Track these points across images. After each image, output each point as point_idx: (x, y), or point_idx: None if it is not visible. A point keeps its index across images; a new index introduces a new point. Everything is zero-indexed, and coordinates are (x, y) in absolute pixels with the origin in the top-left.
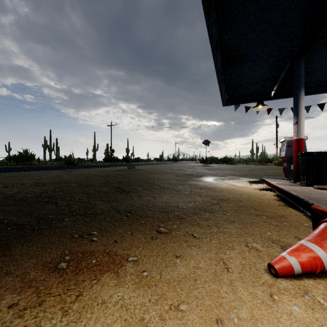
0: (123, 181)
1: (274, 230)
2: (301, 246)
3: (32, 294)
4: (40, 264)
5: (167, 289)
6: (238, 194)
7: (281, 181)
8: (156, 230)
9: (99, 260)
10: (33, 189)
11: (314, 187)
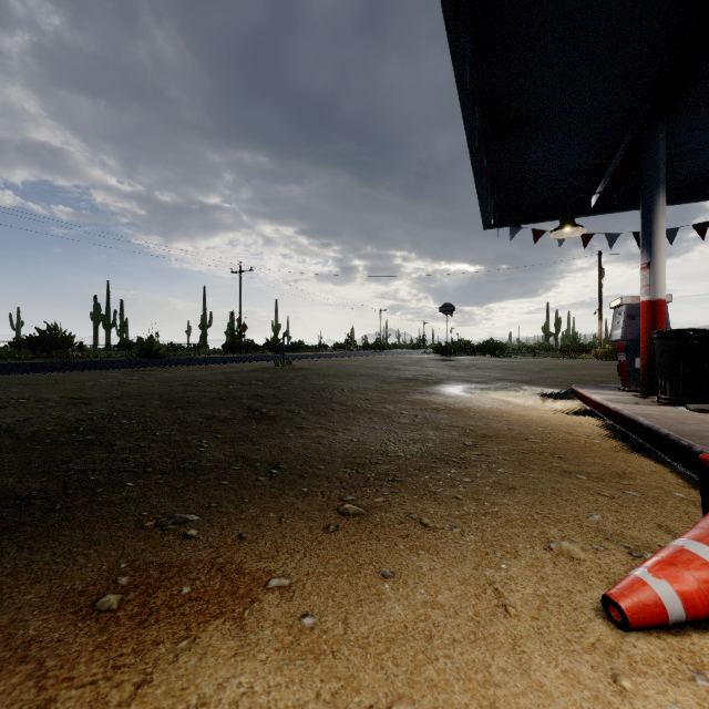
0: (264, 393)
1: (607, 509)
2: (682, 552)
3: (27, 680)
4: (55, 599)
5: (361, 664)
6: (520, 423)
7: (614, 393)
8: (335, 510)
9: (200, 586)
10: (62, 412)
11: (690, 407)
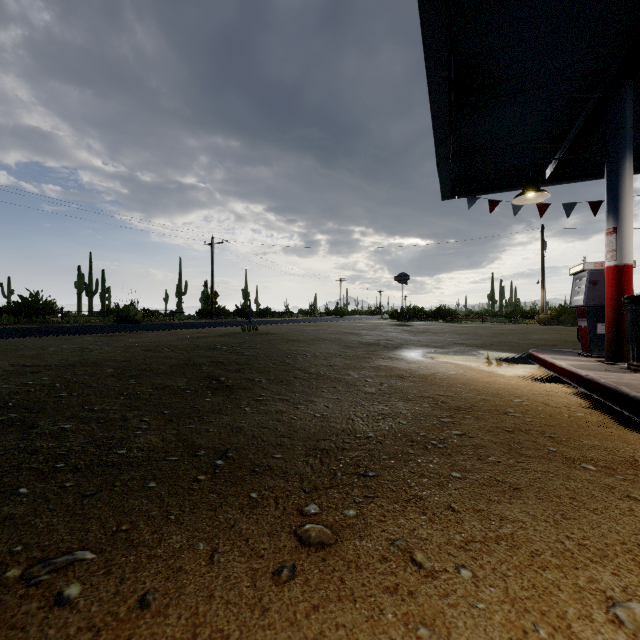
0: (226, 360)
1: None
2: None
3: None
4: None
5: None
6: (491, 392)
7: (577, 359)
8: (292, 533)
9: None
10: None
11: None
